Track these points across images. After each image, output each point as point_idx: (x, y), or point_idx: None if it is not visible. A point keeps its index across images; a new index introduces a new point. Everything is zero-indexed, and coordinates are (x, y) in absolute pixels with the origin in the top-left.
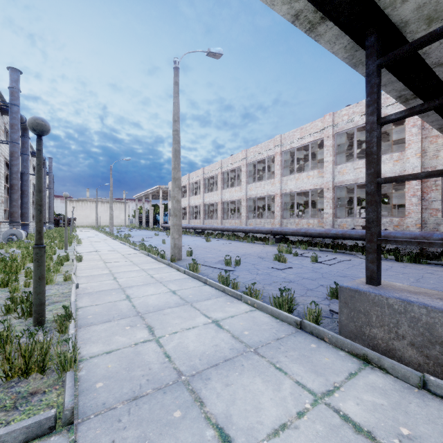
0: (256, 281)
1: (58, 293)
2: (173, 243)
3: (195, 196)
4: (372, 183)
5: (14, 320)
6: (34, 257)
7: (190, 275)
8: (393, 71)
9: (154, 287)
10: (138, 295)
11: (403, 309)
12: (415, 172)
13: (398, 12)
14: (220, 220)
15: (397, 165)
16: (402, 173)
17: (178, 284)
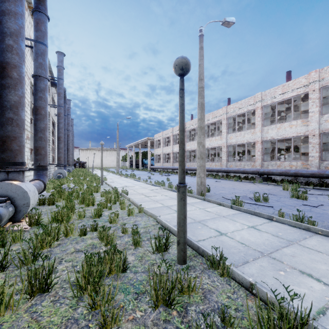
0: (315, 218)
1: (150, 225)
2: (200, 181)
3: (178, 145)
4: None
5: (149, 254)
6: (181, 195)
7: (242, 210)
8: None
9: (226, 222)
10: (225, 230)
11: None
12: None
13: None
14: None
15: None
16: None
17: (243, 219)
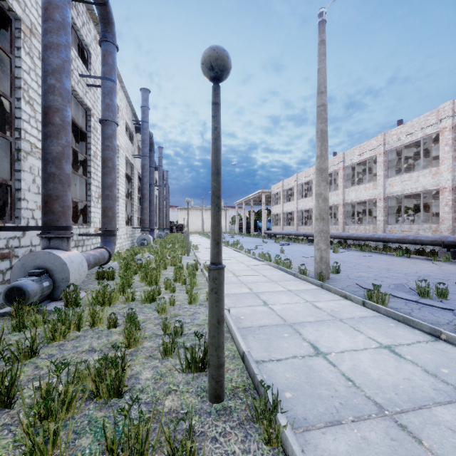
0: None
1: None
2: (318, 256)
3: (305, 199)
4: None
5: (176, 373)
6: (211, 284)
7: (381, 311)
8: None
9: (340, 331)
10: (329, 346)
11: None
12: None
13: None
14: (341, 226)
15: None
16: None
17: (376, 328)
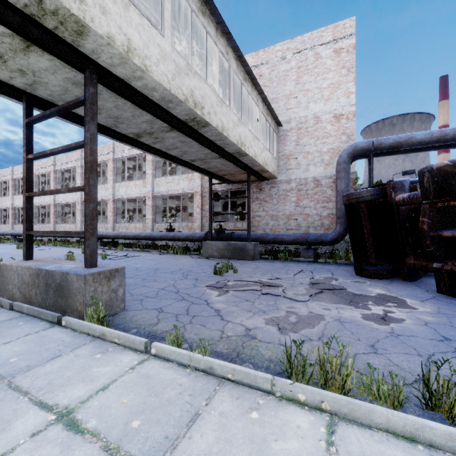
0: None
1: None
2: None
3: (21, 196)
4: (25, 196)
5: None
6: None
7: None
8: (82, 124)
9: None
10: None
11: (16, 269)
12: (199, 189)
13: (38, 94)
14: (52, 225)
15: (191, 183)
16: (193, 189)
17: None
